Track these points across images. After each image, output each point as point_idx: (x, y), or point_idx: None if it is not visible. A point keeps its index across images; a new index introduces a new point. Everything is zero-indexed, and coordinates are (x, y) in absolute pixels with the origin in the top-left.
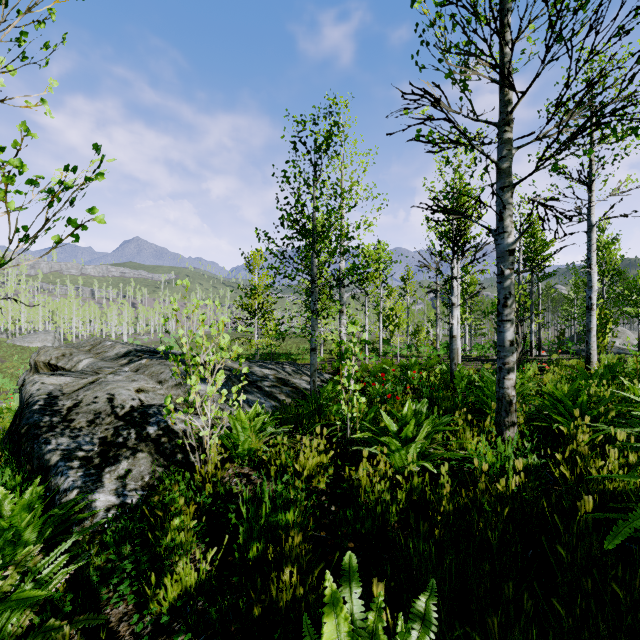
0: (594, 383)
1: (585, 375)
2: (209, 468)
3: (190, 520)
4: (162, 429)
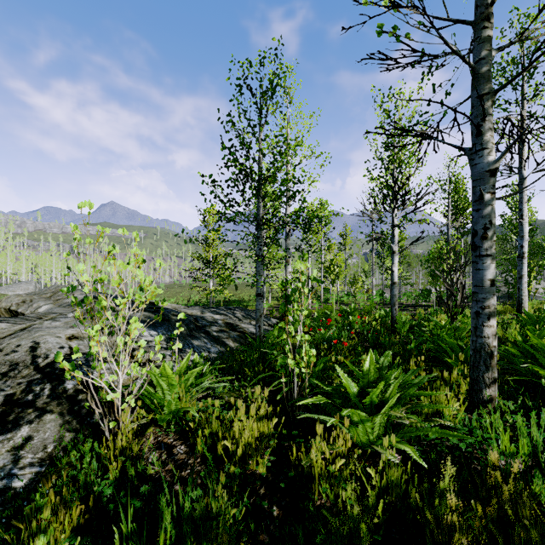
0: (540, 328)
1: (532, 320)
2: (118, 441)
3: (72, 529)
4: (83, 383)
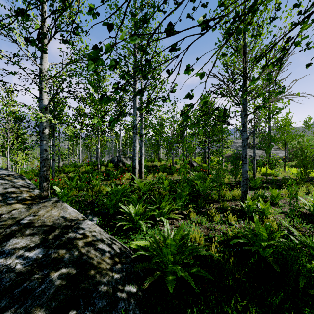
0: None
1: None
2: None
3: None
4: None
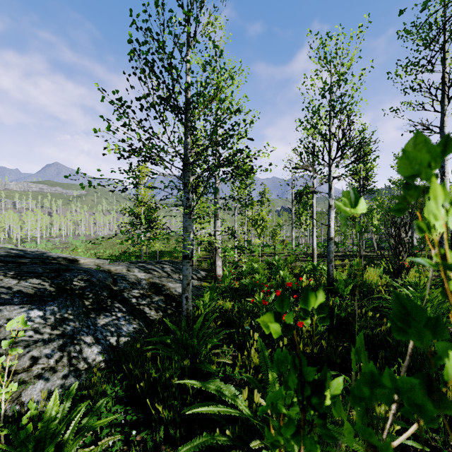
0: None
1: None
2: None
3: None
4: None
